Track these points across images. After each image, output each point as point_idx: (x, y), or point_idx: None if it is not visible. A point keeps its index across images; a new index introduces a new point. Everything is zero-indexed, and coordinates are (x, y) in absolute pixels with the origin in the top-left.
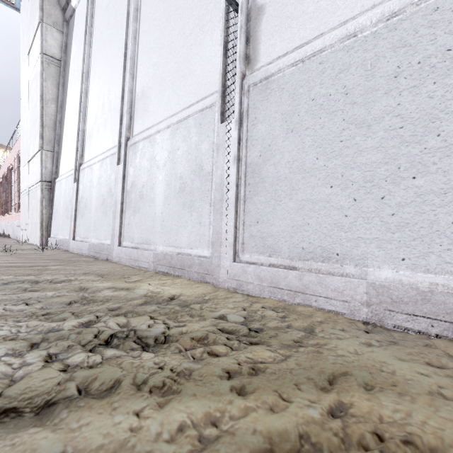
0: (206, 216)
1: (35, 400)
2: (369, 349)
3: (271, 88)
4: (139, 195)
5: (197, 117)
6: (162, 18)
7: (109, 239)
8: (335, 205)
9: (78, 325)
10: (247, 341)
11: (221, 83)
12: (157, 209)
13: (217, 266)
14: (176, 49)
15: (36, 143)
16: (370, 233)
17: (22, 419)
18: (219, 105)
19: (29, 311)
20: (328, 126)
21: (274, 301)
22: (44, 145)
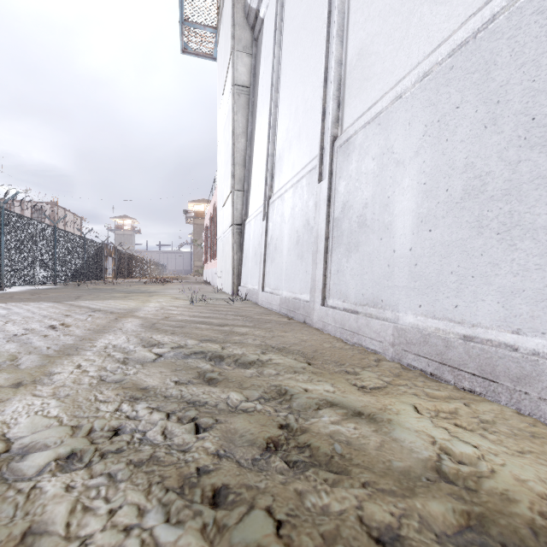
0: None
1: None
2: None
3: None
4: (357, 221)
5: (529, 1)
6: None
7: (306, 293)
8: None
9: None
10: None
11: None
12: (398, 242)
13: None
14: None
15: (228, 184)
16: None
17: None
18: None
19: (193, 463)
20: None
21: None
22: (235, 185)
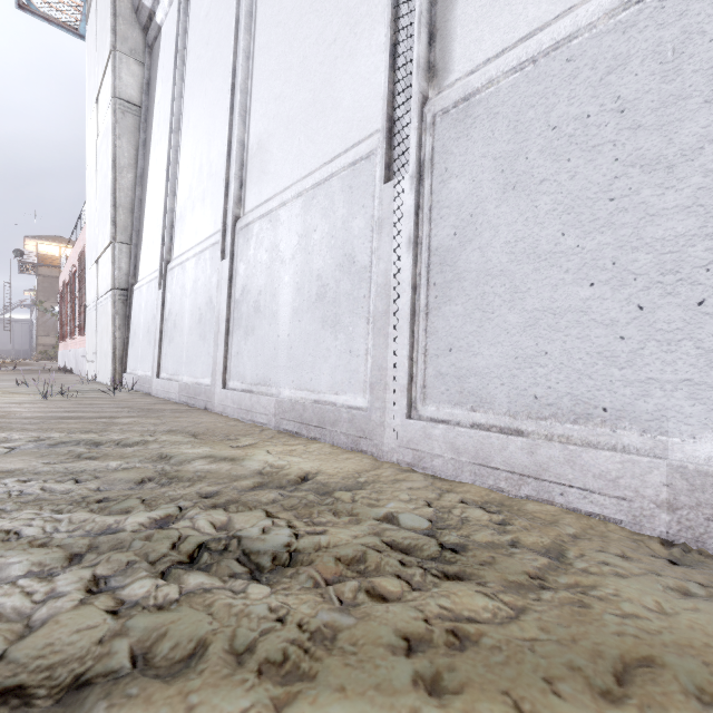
0: (360, 341)
1: (58, 672)
2: (689, 604)
3: (474, 116)
4: (254, 306)
5: (346, 176)
6: (289, 22)
7: (208, 377)
8: (600, 318)
9: (148, 522)
10: (439, 571)
11: (387, 114)
12: (281, 328)
13: (380, 424)
14: (312, 68)
15: (106, 232)
16: (673, 370)
17: (28, 712)
18: (383, 153)
19: (77, 494)
20: (584, 173)
21: (481, 491)
22: (117, 235)
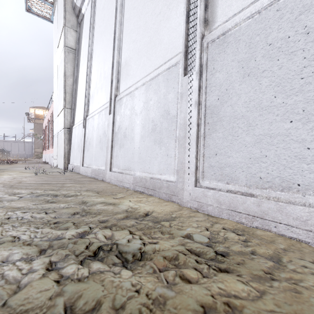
0: (172, 150)
1: (29, 313)
2: None
3: (228, 41)
4: (123, 135)
5: (165, 74)
6: (139, 6)
7: (104, 166)
8: (296, 138)
9: (76, 234)
10: (216, 267)
11: (184, 44)
12: (135, 144)
13: (181, 189)
14: (149, 26)
15: (61, 104)
16: None
17: None
18: (183, 62)
19: (46, 219)
20: (286, 66)
21: (232, 223)
22: (66, 105)
